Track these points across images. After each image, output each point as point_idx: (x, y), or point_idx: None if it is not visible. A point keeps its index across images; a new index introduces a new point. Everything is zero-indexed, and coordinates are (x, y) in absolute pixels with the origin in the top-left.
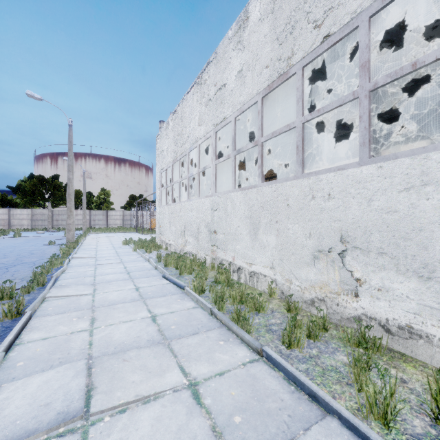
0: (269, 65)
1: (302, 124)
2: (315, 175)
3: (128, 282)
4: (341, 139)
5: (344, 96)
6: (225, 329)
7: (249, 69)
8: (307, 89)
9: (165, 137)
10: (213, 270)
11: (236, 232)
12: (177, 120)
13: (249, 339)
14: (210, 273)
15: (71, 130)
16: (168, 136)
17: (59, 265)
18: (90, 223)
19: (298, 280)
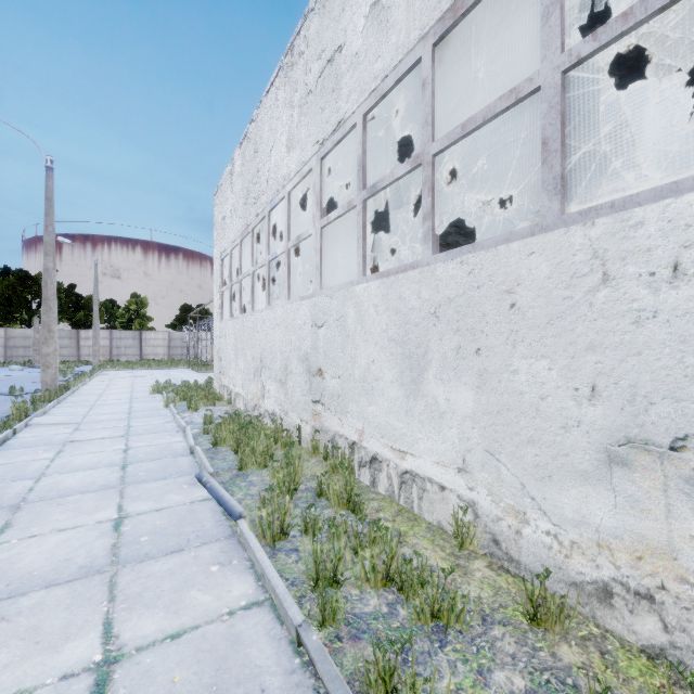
0: None
1: (560, 75)
2: (611, 213)
3: (110, 496)
4: None
5: None
6: None
7: None
8: (509, 80)
9: (228, 191)
10: (316, 455)
11: (366, 374)
12: (247, 153)
13: None
14: (308, 465)
15: (51, 177)
16: (234, 187)
17: None
18: (111, 353)
19: (547, 516)
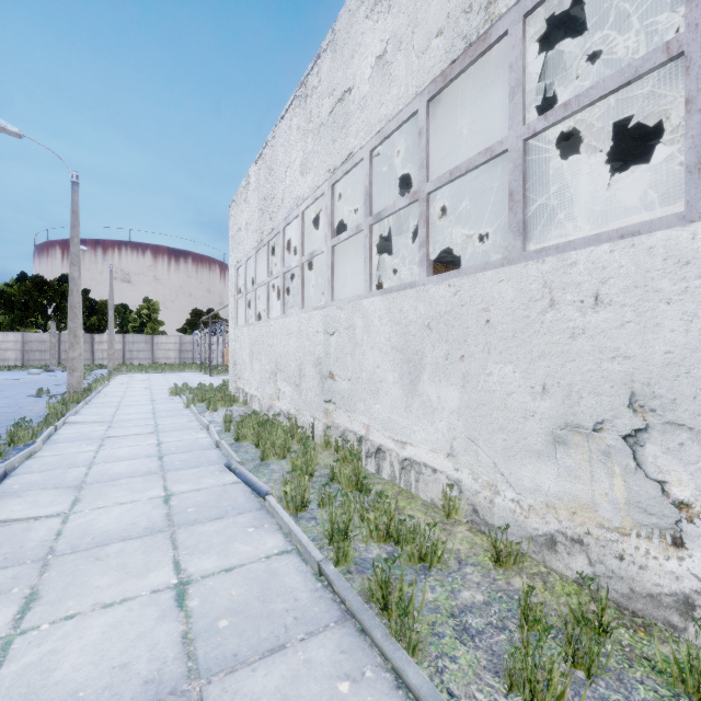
0: (443, 29)
1: (522, 143)
2: (556, 254)
3: (154, 479)
4: (551, 211)
5: (639, 58)
6: (354, 630)
7: (401, 46)
8: (503, 109)
9: (243, 205)
10: (328, 449)
11: (372, 376)
12: (263, 172)
13: (421, 686)
14: (321, 457)
15: (77, 191)
16: (249, 202)
17: (31, 439)
18: (124, 357)
19: (512, 487)
